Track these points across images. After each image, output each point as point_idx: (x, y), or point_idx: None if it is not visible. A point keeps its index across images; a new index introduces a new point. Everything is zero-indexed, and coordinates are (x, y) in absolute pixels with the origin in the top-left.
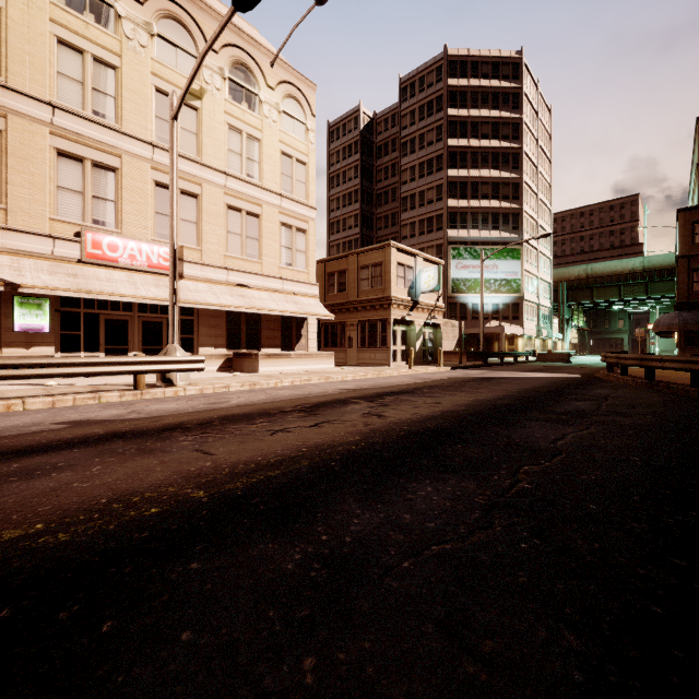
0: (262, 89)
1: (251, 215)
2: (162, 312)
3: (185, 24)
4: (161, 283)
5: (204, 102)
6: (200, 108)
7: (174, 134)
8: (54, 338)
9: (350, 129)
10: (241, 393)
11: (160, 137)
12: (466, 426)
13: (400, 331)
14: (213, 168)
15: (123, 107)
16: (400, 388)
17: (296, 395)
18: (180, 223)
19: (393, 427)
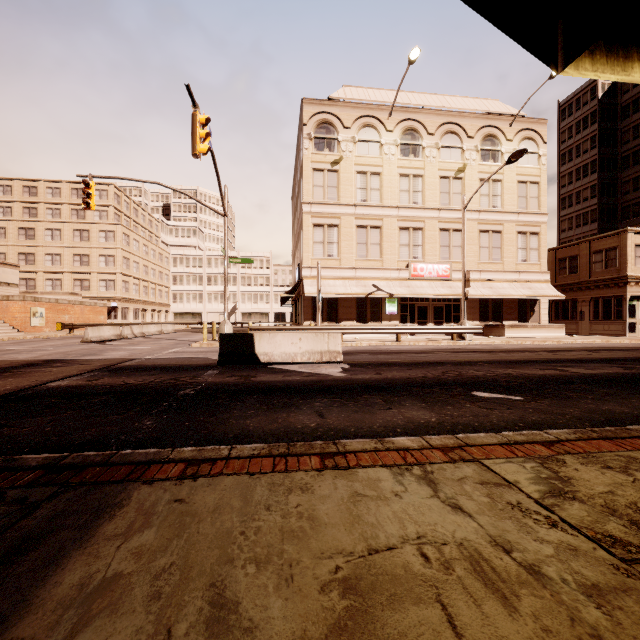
0: (503, 144)
1: (495, 233)
2: (443, 301)
3: (455, 132)
4: (444, 285)
5: (466, 172)
6: (463, 177)
7: (464, 216)
8: (398, 316)
9: (584, 102)
10: (505, 345)
11: (442, 203)
12: (639, 359)
13: (639, 305)
14: (471, 210)
15: (425, 195)
16: (618, 348)
17: (539, 347)
18: (452, 249)
19: (595, 357)
